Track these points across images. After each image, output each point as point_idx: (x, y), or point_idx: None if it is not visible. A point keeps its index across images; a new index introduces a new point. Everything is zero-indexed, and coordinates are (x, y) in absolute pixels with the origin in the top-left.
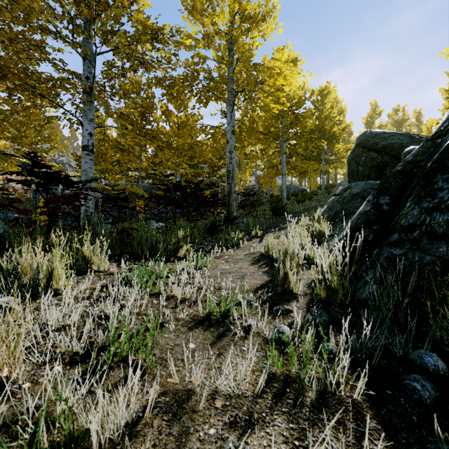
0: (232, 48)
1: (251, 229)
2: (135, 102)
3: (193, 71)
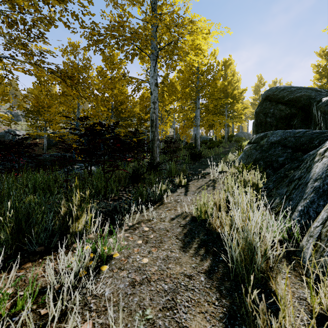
0: (155, 7)
1: (174, 175)
2: (73, 62)
3: (119, 26)
